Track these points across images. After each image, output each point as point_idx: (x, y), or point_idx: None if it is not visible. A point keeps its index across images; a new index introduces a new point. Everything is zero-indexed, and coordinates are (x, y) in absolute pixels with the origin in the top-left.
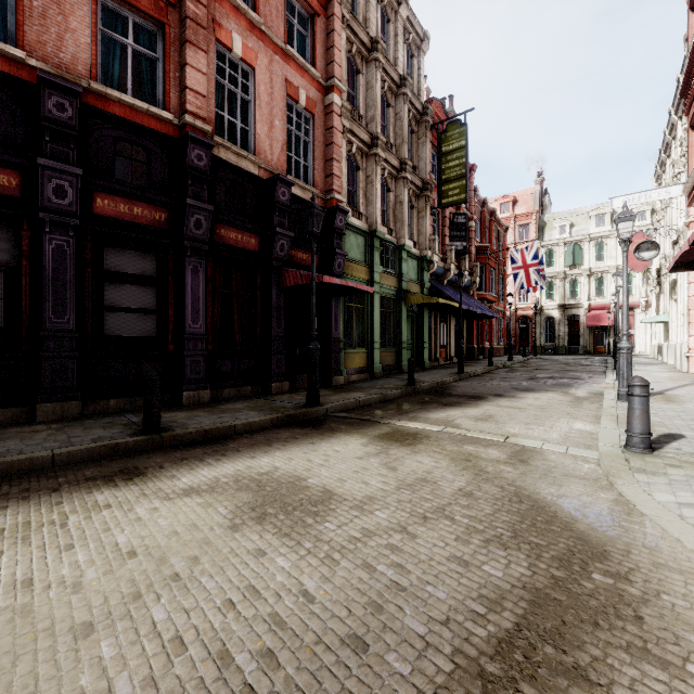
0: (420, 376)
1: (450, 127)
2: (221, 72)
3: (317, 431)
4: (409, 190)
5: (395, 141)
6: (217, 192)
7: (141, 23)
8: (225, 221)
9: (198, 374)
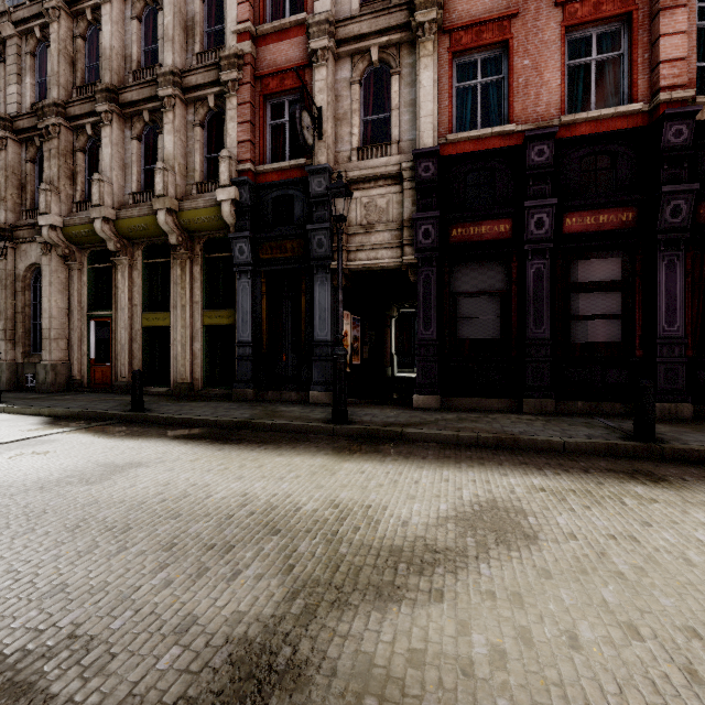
0: None
1: None
2: (703, 13)
3: None
4: None
5: None
6: (699, 164)
7: (604, 31)
8: None
9: (674, 384)
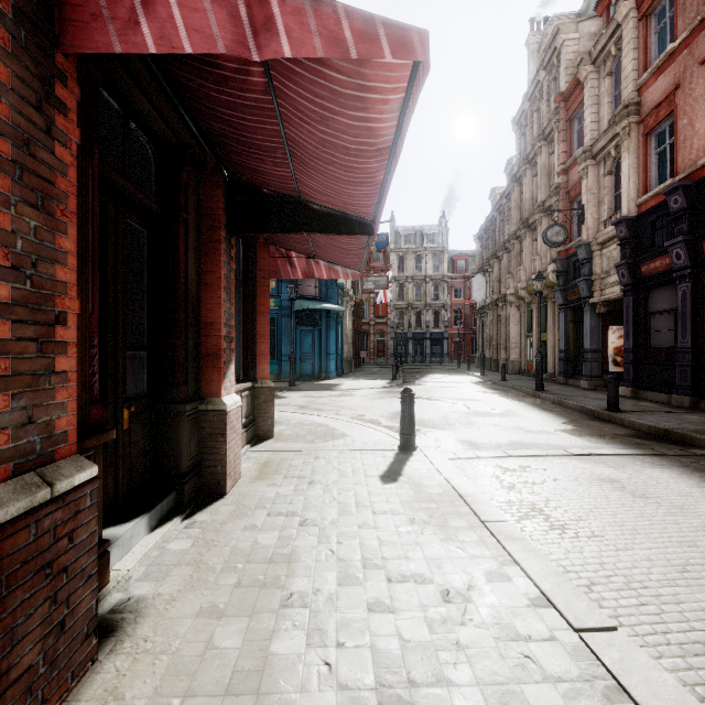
0: None
1: None
2: None
3: (608, 433)
4: None
5: None
6: None
7: None
8: None
9: None
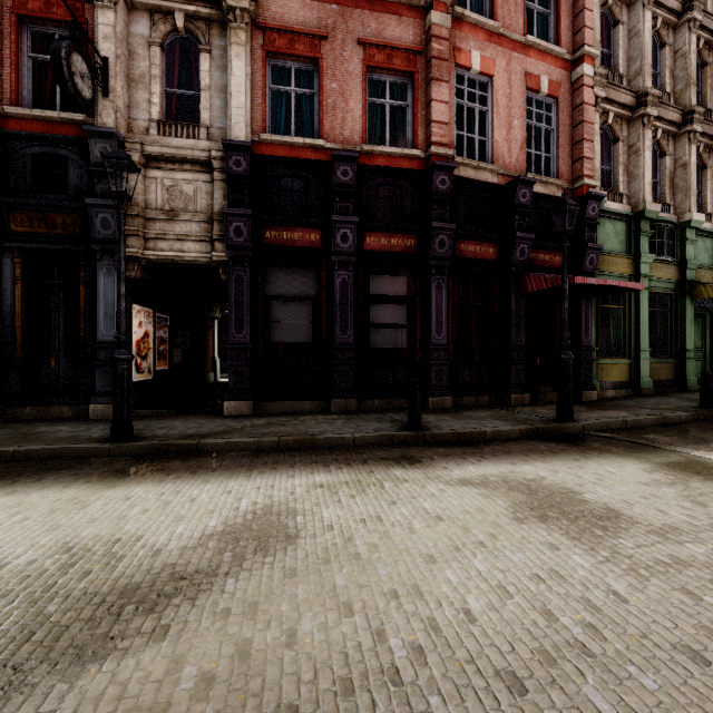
0: None
1: None
2: (460, 93)
3: (576, 448)
4: (697, 145)
5: (673, 88)
6: (457, 210)
7: (395, 81)
8: (464, 236)
9: (441, 382)
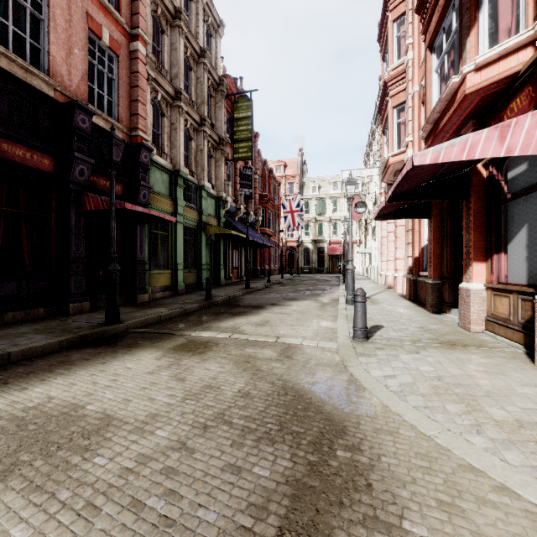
0: (216, 292)
1: (240, 100)
2: None
3: (111, 349)
4: (208, 142)
5: (196, 100)
6: None
7: None
8: (7, 136)
9: None
